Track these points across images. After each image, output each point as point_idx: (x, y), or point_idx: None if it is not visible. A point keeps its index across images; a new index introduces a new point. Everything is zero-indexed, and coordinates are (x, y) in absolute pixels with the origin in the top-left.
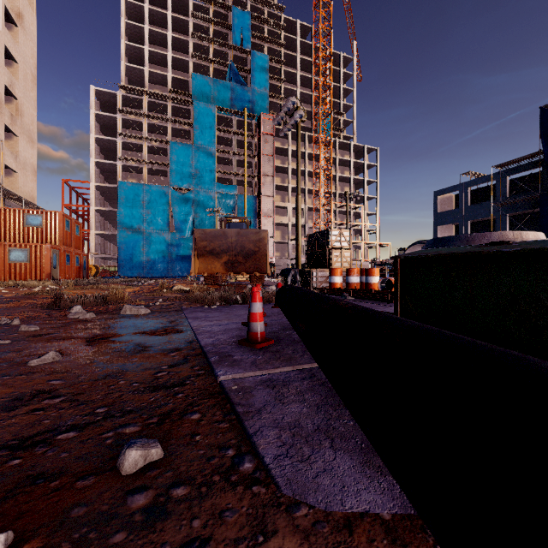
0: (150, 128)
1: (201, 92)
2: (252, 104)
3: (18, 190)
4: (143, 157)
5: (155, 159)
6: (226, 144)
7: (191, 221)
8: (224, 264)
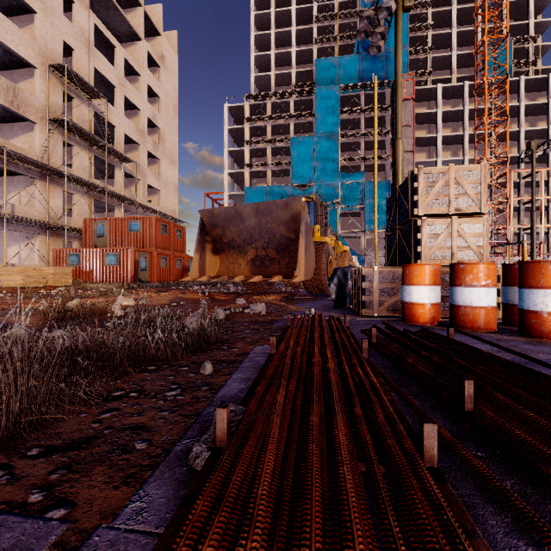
0: (274, 130)
1: (325, 77)
2: (385, 70)
3: (160, 205)
4: (267, 161)
5: (280, 161)
6: (354, 127)
7: (312, 218)
8: (251, 262)
